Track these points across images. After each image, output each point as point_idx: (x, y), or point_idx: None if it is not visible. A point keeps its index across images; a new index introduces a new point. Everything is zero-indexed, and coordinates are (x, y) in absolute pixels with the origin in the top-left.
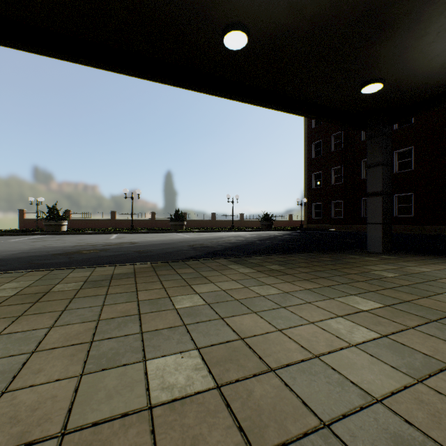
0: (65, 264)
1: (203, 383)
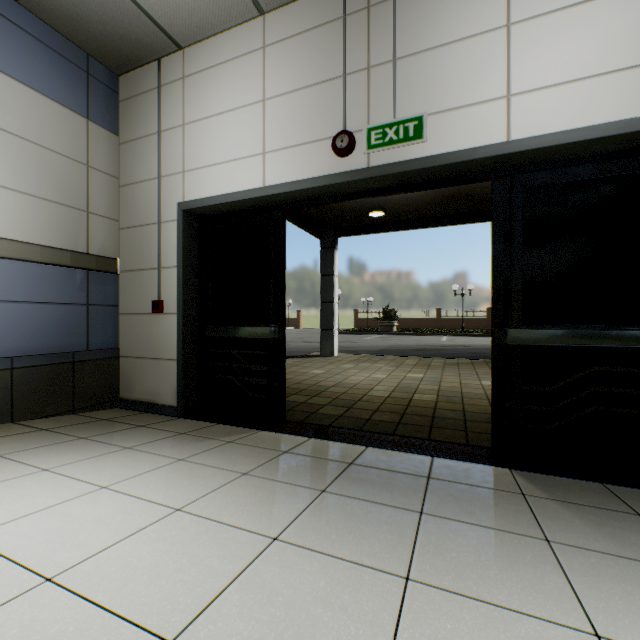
0: (424, 355)
1: None
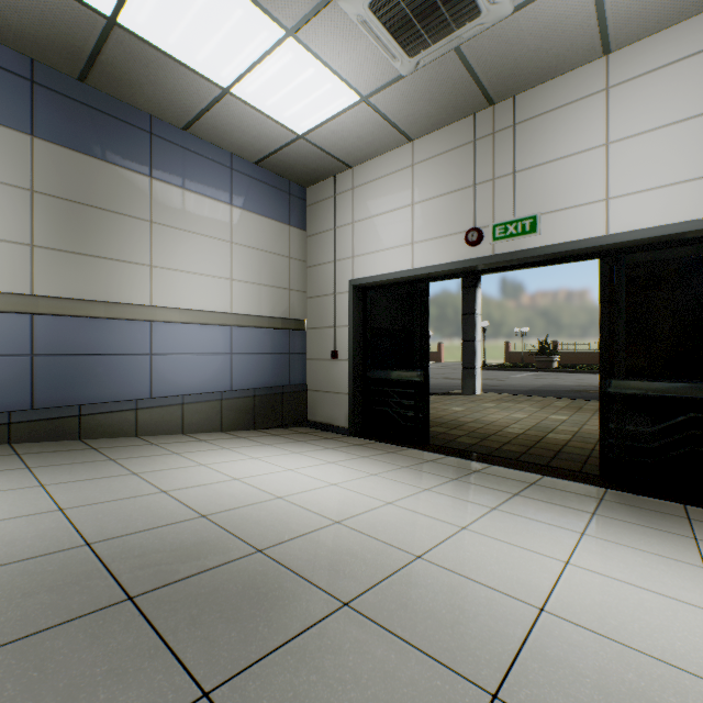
0: (580, 398)
1: None
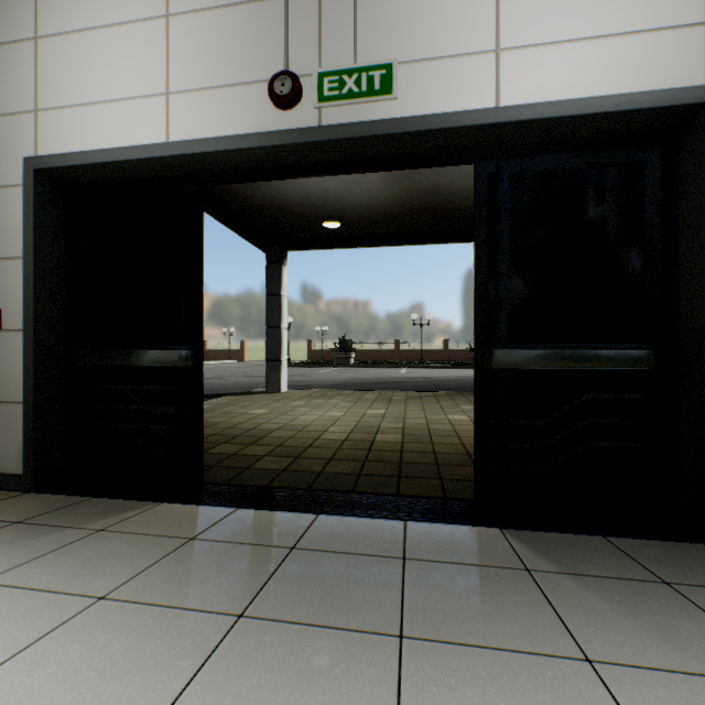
0: (384, 389)
1: (466, 419)
